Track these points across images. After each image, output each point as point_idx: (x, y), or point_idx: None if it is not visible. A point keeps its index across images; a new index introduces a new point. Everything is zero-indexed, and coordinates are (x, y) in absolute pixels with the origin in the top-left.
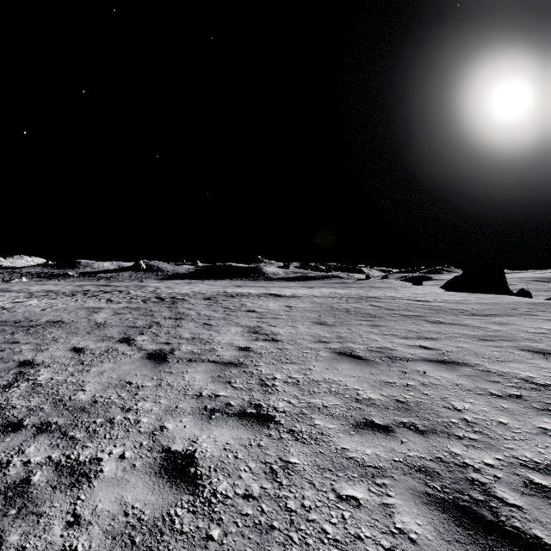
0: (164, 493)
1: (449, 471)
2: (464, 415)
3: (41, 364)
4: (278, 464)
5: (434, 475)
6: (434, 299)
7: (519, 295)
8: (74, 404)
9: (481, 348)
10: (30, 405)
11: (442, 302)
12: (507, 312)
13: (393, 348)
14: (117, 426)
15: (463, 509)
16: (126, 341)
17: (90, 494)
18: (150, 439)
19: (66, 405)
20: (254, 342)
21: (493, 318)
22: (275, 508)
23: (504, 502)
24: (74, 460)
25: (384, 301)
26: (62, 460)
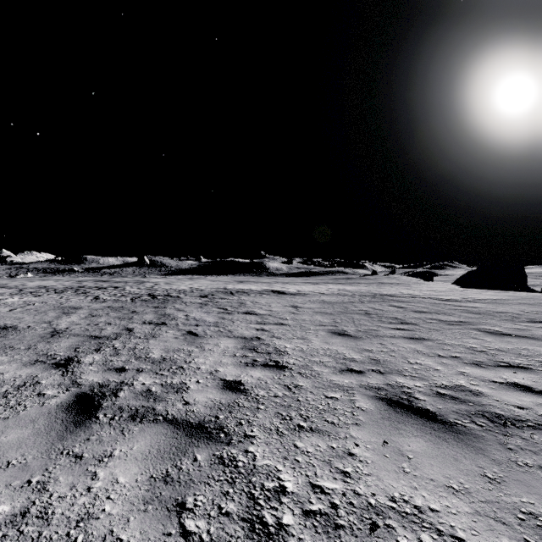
0: None
1: None
2: None
3: None
4: None
5: None
6: (461, 297)
7: None
8: None
9: None
10: None
11: (475, 302)
12: None
13: (474, 389)
14: None
15: None
16: (65, 364)
17: None
18: None
19: None
20: (248, 369)
21: None
22: None
23: None
24: None
25: (404, 300)
26: None
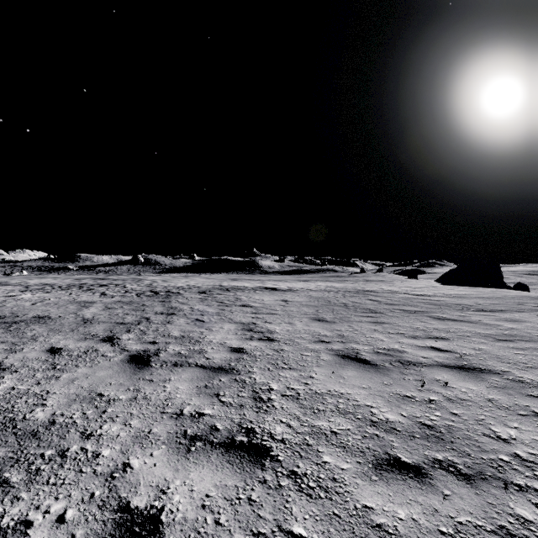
0: None
1: None
2: (514, 448)
3: (8, 369)
4: (276, 537)
5: None
6: (433, 293)
7: (516, 289)
8: (26, 425)
9: (502, 350)
10: None
11: (442, 296)
12: (514, 308)
13: (402, 349)
14: (68, 463)
15: None
16: (109, 340)
17: None
18: (105, 486)
19: (16, 428)
20: (248, 341)
21: (502, 314)
22: None
23: None
24: None
25: (382, 295)
26: None
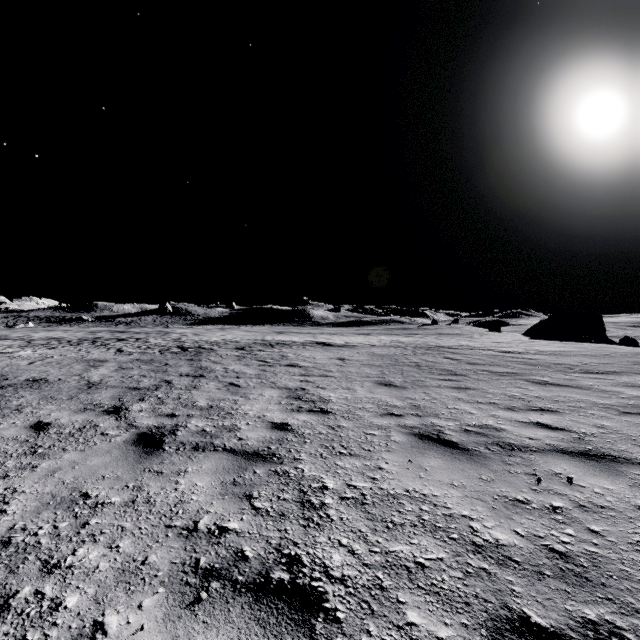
0: None
1: None
2: None
3: None
4: None
5: None
6: (524, 349)
7: (623, 344)
8: None
9: (633, 428)
10: None
11: (536, 354)
12: (632, 369)
13: (498, 427)
14: (9, 621)
15: None
16: (115, 411)
17: None
18: None
19: None
20: (294, 414)
21: (618, 377)
22: None
23: None
24: None
25: (461, 352)
26: None
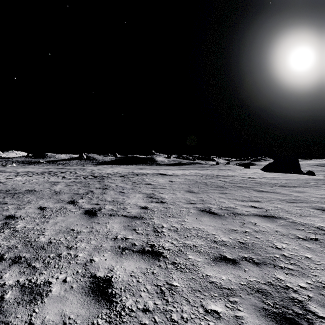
0: (90, 308)
1: (277, 292)
2: (283, 252)
3: (19, 217)
4: (165, 286)
5: (267, 295)
6: (257, 176)
7: (307, 174)
8: (37, 244)
9: (289, 207)
10: (9, 245)
11: (262, 178)
12: (302, 185)
13: (234, 207)
14: (63, 259)
15: (289, 320)
16: (72, 202)
17: (42, 308)
18: (83, 268)
19: (32, 245)
20: (150, 203)
21: (294, 188)
22: (164, 319)
23: (316, 315)
24: (33, 283)
25: (227, 178)
26: (26, 283)
